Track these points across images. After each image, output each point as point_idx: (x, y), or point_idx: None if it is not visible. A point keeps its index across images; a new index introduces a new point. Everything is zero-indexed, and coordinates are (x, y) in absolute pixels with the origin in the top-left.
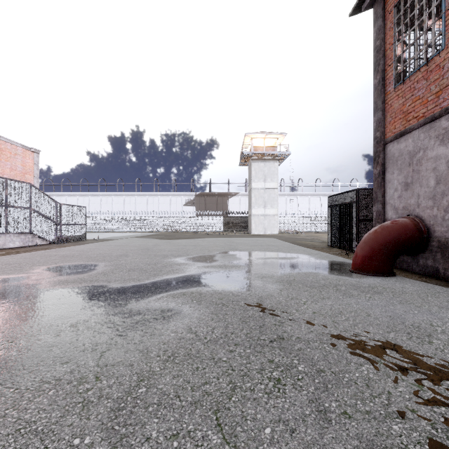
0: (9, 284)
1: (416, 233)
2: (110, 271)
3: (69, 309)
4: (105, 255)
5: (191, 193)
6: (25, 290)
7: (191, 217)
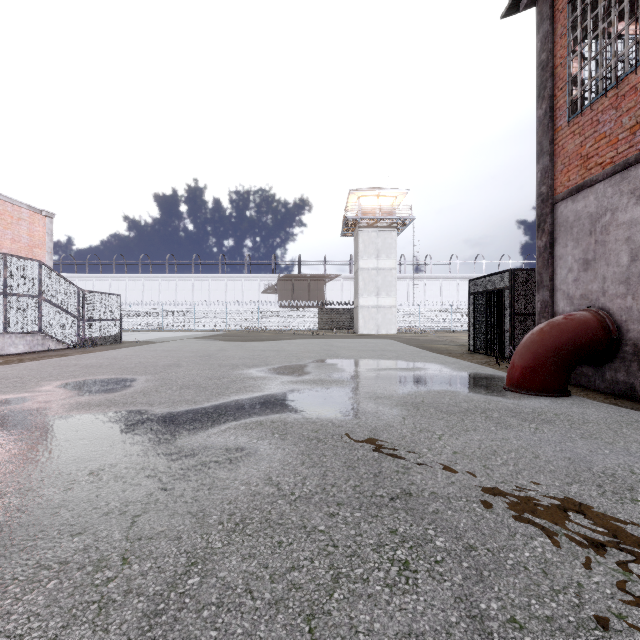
0: (3, 408)
1: (601, 333)
2: (153, 389)
3: (88, 448)
4: (147, 365)
5: (272, 275)
6: (26, 417)
7: (272, 310)
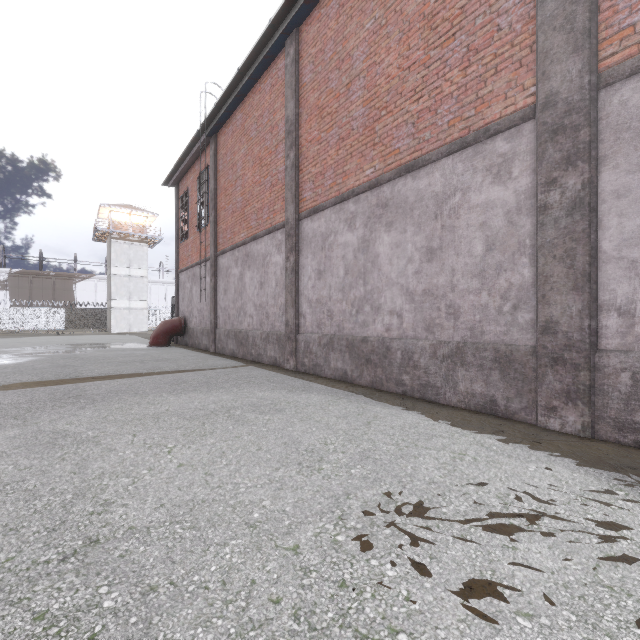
0: None
1: (179, 324)
2: None
3: None
4: None
5: None
6: None
7: (1, 309)
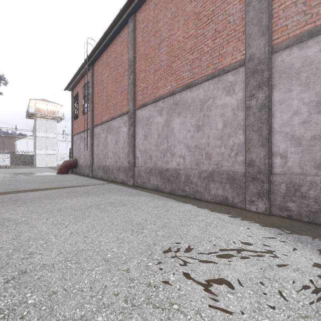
0: None
1: (73, 162)
2: None
3: None
4: None
5: None
6: None
7: None
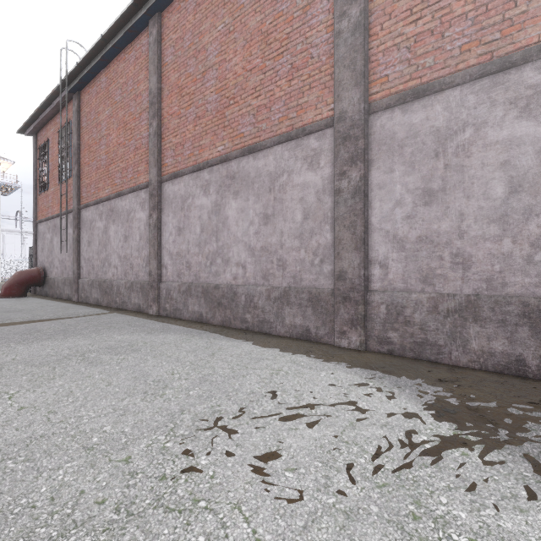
0: None
1: (38, 275)
2: None
3: None
4: None
5: None
6: None
7: None
